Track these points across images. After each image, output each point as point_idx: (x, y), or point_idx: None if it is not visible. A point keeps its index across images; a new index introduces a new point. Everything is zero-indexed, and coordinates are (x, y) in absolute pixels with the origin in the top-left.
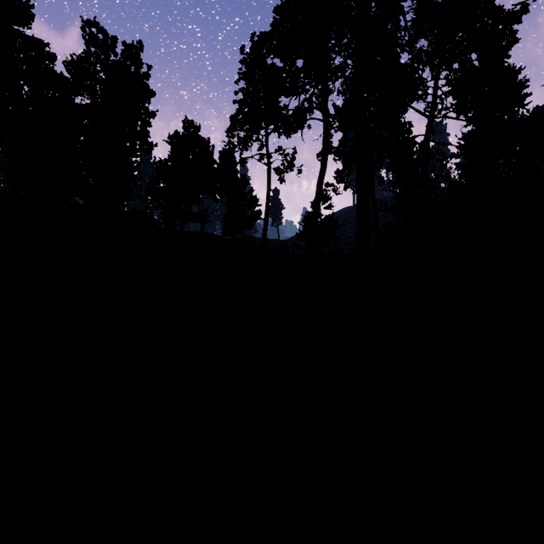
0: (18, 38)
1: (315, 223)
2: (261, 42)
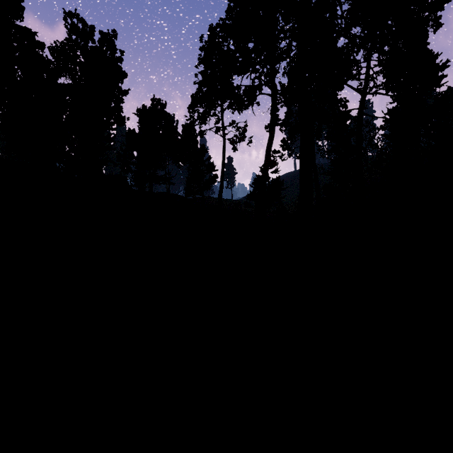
0: (10, 28)
1: (264, 184)
2: (217, 26)
